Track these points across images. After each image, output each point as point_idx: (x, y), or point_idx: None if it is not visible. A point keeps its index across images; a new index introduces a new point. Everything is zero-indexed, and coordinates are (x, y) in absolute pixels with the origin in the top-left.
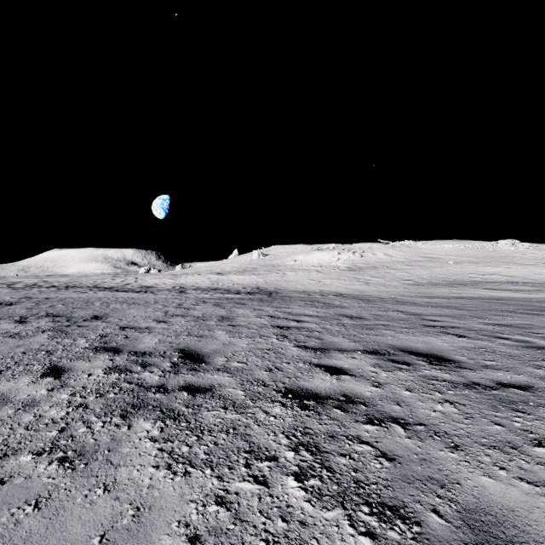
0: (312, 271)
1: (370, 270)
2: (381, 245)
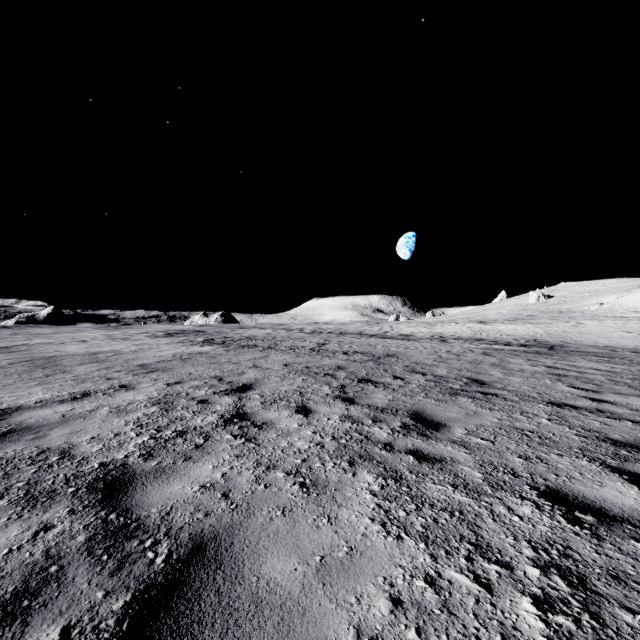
0: (632, 319)
1: None
2: None
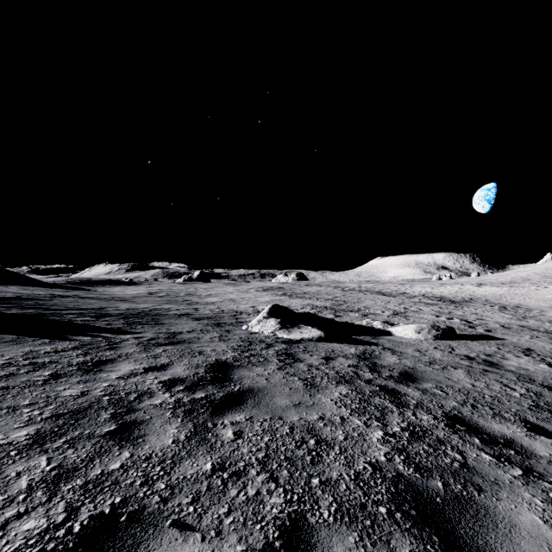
0: None
1: None
2: None
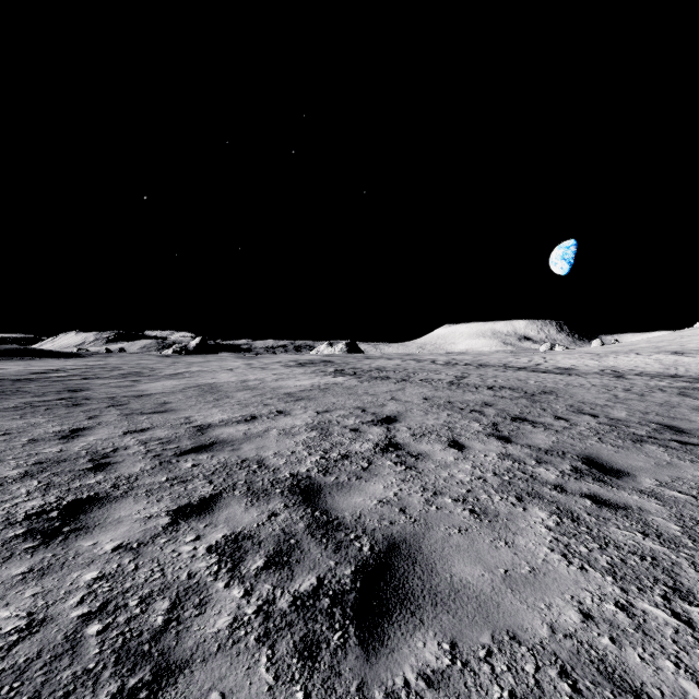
0: None
1: None
2: None
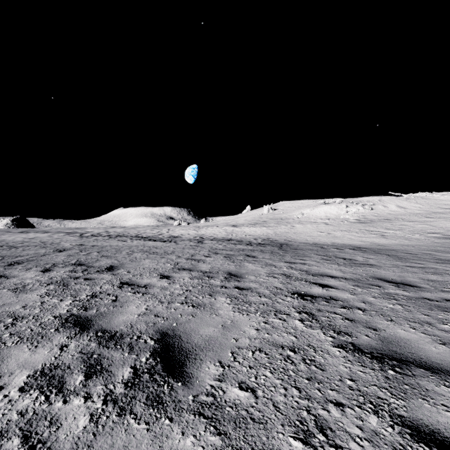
0: (320, 223)
1: (383, 222)
2: (392, 198)
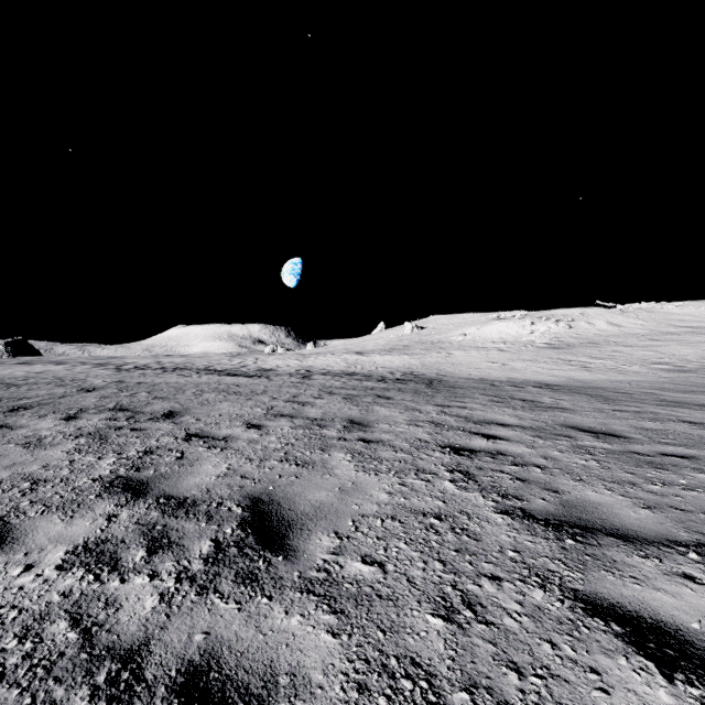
0: (492, 349)
1: (587, 347)
2: (602, 310)
